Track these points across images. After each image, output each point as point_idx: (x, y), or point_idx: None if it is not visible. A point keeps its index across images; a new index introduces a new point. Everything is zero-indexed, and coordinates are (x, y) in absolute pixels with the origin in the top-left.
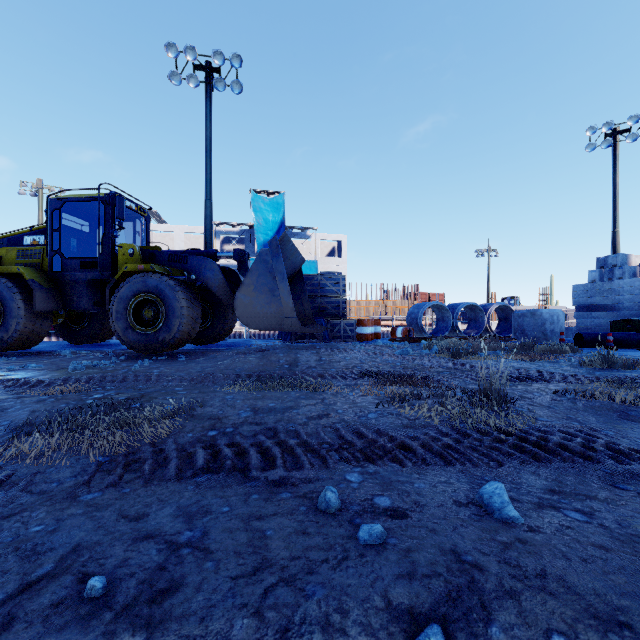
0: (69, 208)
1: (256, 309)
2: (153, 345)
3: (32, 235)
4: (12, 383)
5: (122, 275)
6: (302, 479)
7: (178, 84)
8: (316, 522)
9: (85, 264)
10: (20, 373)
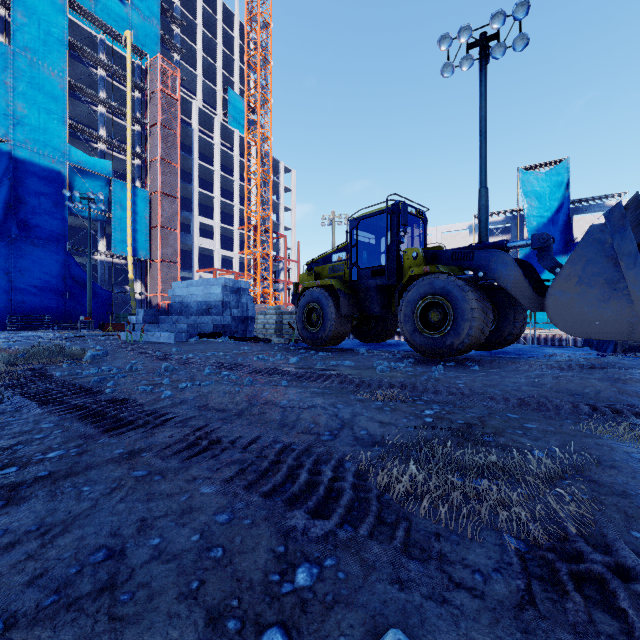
0: (361, 225)
1: (581, 309)
2: (440, 349)
3: (337, 253)
4: (342, 380)
5: (408, 279)
6: None
7: (449, 75)
8: None
9: (375, 272)
10: (341, 369)
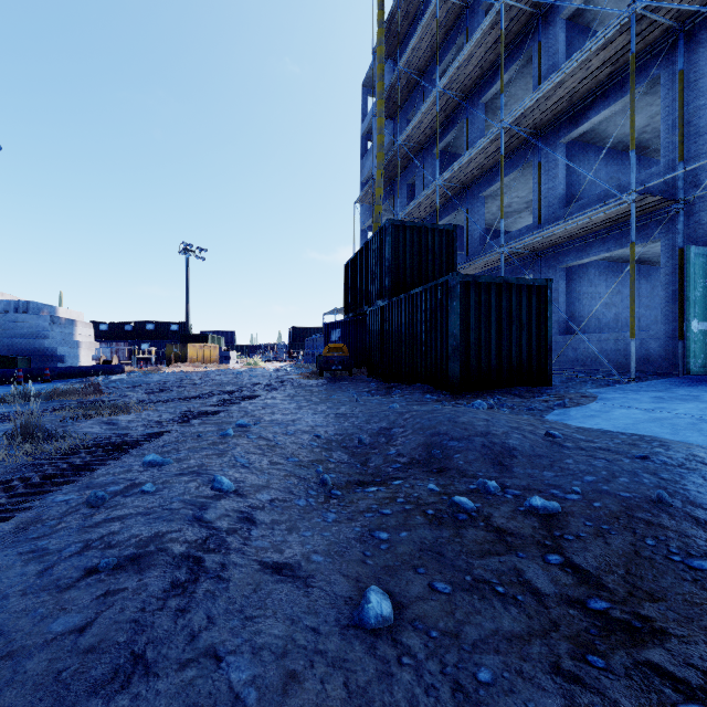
0: None
1: None
2: None
3: None
4: None
5: None
6: (34, 517)
7: None
8: (115, 505)
9: None
10: None
